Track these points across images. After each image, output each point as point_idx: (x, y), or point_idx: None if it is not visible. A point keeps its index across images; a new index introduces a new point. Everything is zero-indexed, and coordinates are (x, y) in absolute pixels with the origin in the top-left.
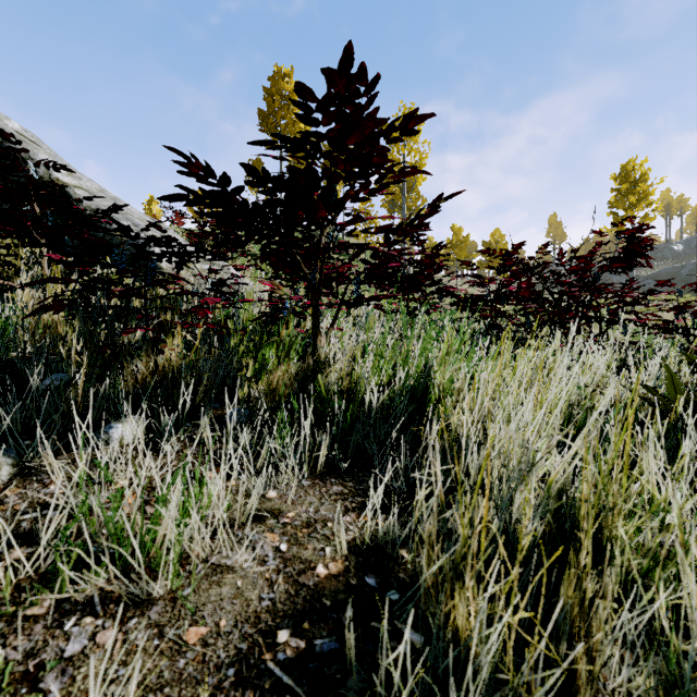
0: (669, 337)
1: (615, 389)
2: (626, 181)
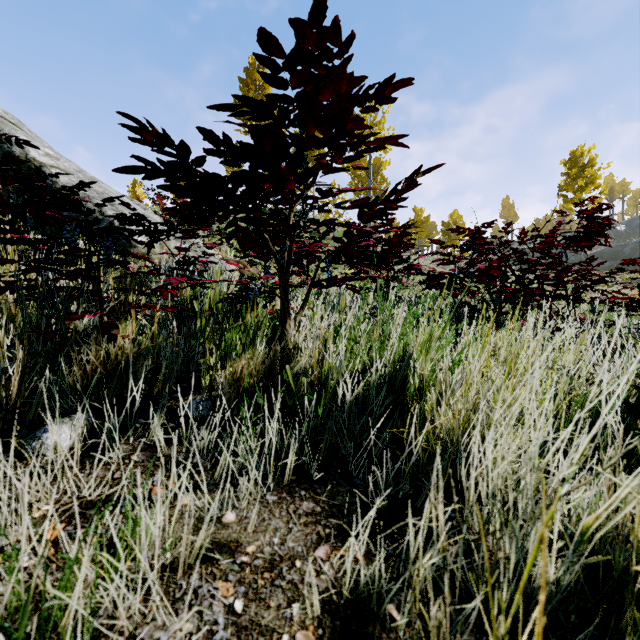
0: (632, 314)
1: (602, 375)
2: (575, 166)
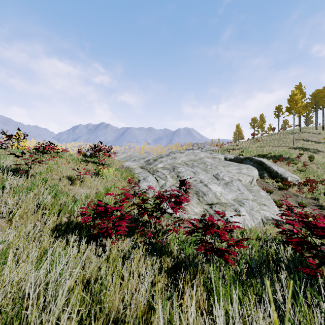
0: None
1: None
2: None
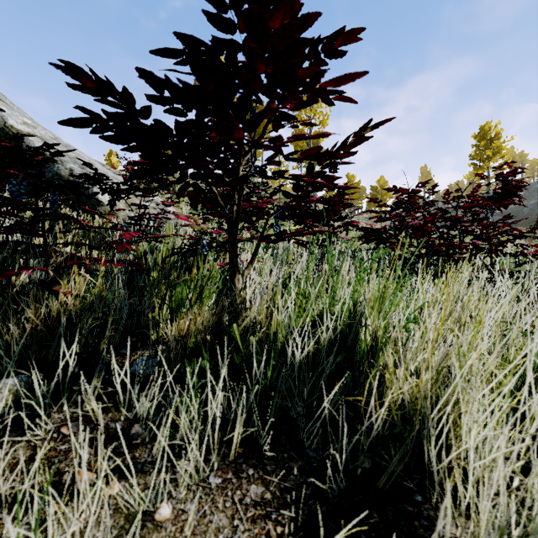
0: None
1: None
2: (484, 139)
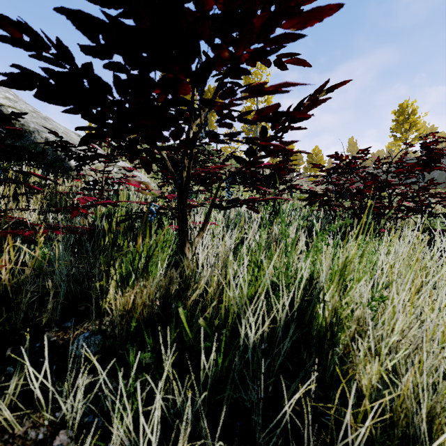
0: None
1: None
2: (402, 114)
